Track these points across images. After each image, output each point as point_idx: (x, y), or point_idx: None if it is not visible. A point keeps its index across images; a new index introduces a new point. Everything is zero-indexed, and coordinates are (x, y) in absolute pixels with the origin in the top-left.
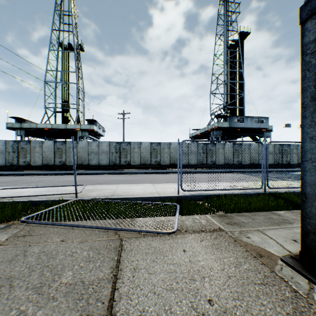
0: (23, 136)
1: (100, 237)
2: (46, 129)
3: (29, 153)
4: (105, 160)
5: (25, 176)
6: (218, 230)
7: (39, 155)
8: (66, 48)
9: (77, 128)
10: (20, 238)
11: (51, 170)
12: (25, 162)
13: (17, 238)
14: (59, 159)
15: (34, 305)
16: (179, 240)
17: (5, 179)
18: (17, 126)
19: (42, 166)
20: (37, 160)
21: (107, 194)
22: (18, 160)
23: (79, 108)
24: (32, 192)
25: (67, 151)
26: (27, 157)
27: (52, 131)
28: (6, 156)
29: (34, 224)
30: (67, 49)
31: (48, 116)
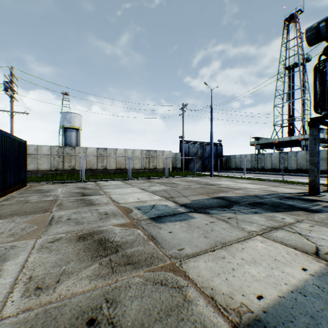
0: (259, 149)
1: (282, 184)
2: (274, 143)
3: (263, 161)
4: (323, 166)
5: (261, 174)
6: (324, 188)
7: (269, 162)
8: (291, 68)
9: (299, 138)
10: (264, 182)
11: (276, 172)
12: (260, 167)
13: (263, 182)
14: (282, 165)
15: (267, 184)
16: (304, 187)
17: (252, 175)
18: (255, 143)
19: (270, 169)
20: (267, 165)
21: (298, 181)
22: (257, 165)
23: (304, 117)
24: (265, 178)
25: (288, 159)
26: (261, 164)
27: (278, 143)
28: (251, 163)
29: (267, 181)
30: (292, 68)
31: (275, 132)
